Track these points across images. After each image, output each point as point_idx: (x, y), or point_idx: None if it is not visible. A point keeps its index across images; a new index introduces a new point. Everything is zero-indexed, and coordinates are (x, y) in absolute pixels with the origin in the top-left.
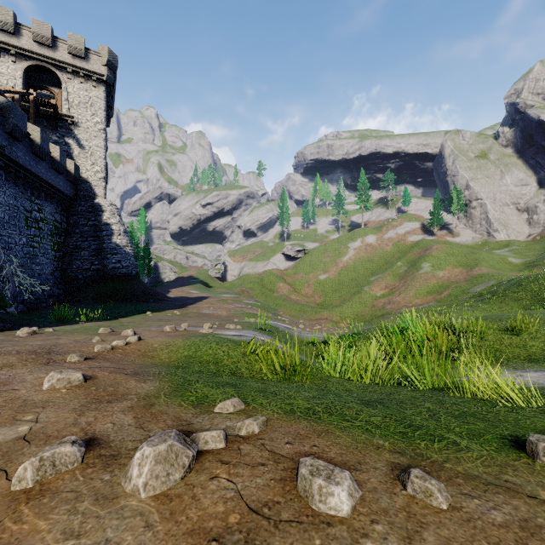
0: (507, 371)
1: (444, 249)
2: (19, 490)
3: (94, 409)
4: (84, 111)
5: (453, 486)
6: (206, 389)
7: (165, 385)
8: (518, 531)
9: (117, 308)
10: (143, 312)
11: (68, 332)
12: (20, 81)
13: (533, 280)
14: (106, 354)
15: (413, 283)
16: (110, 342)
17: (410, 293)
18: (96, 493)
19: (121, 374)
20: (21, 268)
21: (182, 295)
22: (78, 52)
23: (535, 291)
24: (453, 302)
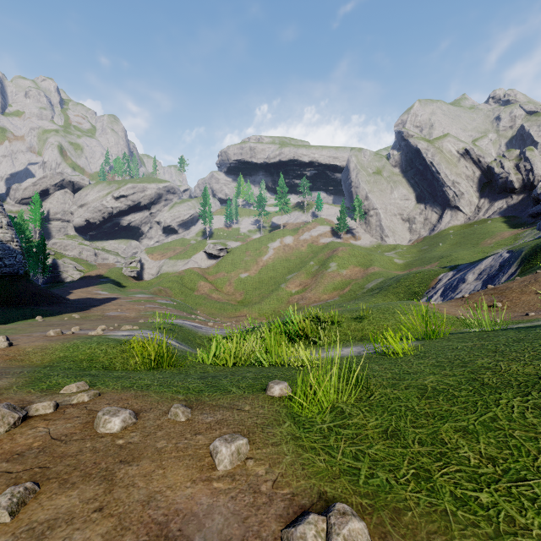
0: (339, 349)
1: (348, 251)
2: None
3: None
4: None
5: (200, 411)
6: (62, 379)
7: (22, 380)
8: (213, 424)
9: None
10: (32, 317)
11: None
12: None
13: (407, 278)
14: None
15: (322, 281)
16: None
17: (320, 289)
18: None
19: None
20: None
21: (87, 297)
22: None
23: (407, 286)
24: (352, 297)
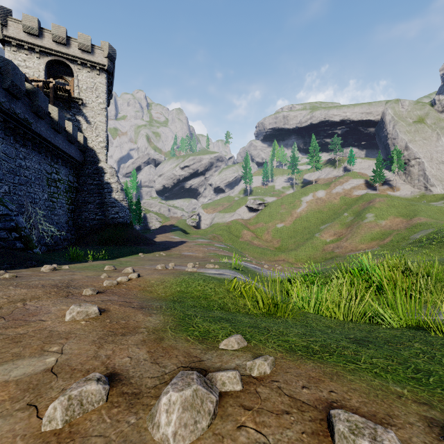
0: None
1: (386, 202)
2: (49, 431)
3: (110, 341)
4: (90, 95)
5: None
6: (206, 324)
7: (169, 319)
8: None
9: (116, 250)
10: (136, 253)
11: (80, 269)
12: (43, 72)
13: None
14: (113, 289)
15: (358, 231)
16: (115, 278)
17: (356, 239)
18: (125, 440)
19: (129, 307)
20: (44, 218)
21: (166, 240)
22: (86, 48)
23: None
24: (395, 247)
